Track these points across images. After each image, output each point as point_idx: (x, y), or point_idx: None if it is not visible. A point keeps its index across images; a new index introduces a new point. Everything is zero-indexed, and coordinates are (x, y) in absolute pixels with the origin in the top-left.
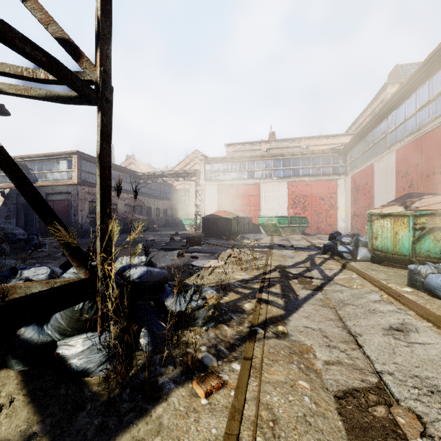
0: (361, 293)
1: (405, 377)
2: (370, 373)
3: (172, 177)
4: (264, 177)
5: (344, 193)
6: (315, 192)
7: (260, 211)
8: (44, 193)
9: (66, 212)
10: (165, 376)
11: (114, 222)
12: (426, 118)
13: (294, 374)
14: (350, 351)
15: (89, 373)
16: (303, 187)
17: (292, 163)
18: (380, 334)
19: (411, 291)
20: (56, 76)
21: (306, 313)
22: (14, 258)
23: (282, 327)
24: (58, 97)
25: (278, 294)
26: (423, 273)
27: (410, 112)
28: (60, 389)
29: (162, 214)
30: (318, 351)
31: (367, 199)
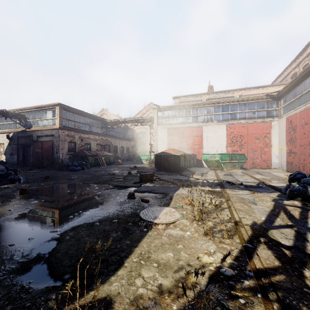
0: None
1: None
2: None
3: (132, 123)
4: (206, 121)
5: (277, 133)
6: (250, 133)
7: (202, 148)
8: (35, 136)
9: (51, 150)
10: None
11: None
12: None
13: None
14: None
15: None
16: (240, 128)
17: (230, 109)
18: None
19: None
20: None
21: None
22: None
23: None
24: None
25: None
26: None
27: None
28: None
29: (125, 151)
30: None
31: (307, 138)
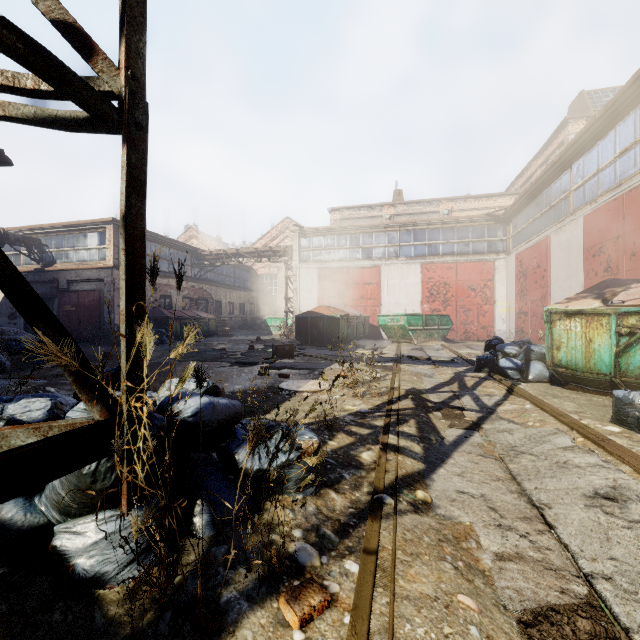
0: (541, 435)
1: (633, 585)
2: (573, 578)
3: (252, 257)
4: (387, 257)
5: (504, 280)
6: (461, 279)
7: (380, 306)
8: (65, 281)
9: (97, 308)
10: (232, 587)
11: (145, 327)
12: (630, 168)
13: (449, 581)
14: (535, 536)
15: (106, 581)
16: (444, 271)
17: (428, 236)
18: (581, 505)
19: (620, 431)
20: (46, 79)
21: (458, 468)
22: (16, 377)
23: (422, 493)
24: (56, 119)
25: (412, 436)
26: (638, 403)
27: (606, 159)
28: (53, 612)
29: (237, 311)
30: (482, 534)
31: (540, 289)
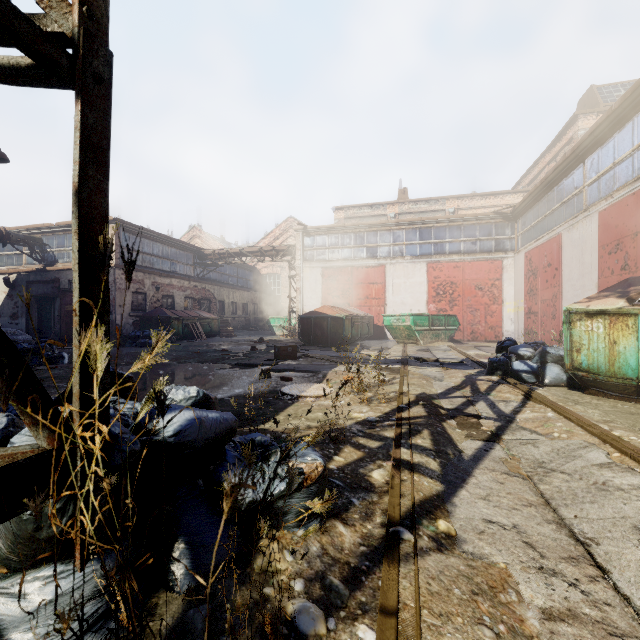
0: (571, 449)
1: None
2: None
3: (255, 256)
4: (392, 255)
5: (513, 279)
6: (468, 278)
7: (385, 306)
8: (66, 281)
9: None
10: None
11: (92, 333)
12: None
13: None
14: (588, 585)
15: None
16: (451, 270)
17: (434, 235)
18: (635, 541)
19: None
20: None
21: (482, 490)
22: None
23: (444, 523)
24: None
25: (427, 450)
26: None
27: (622, 152)
28: None
29: (240, 311)
30: (522, 581)
31: (551, 288)
